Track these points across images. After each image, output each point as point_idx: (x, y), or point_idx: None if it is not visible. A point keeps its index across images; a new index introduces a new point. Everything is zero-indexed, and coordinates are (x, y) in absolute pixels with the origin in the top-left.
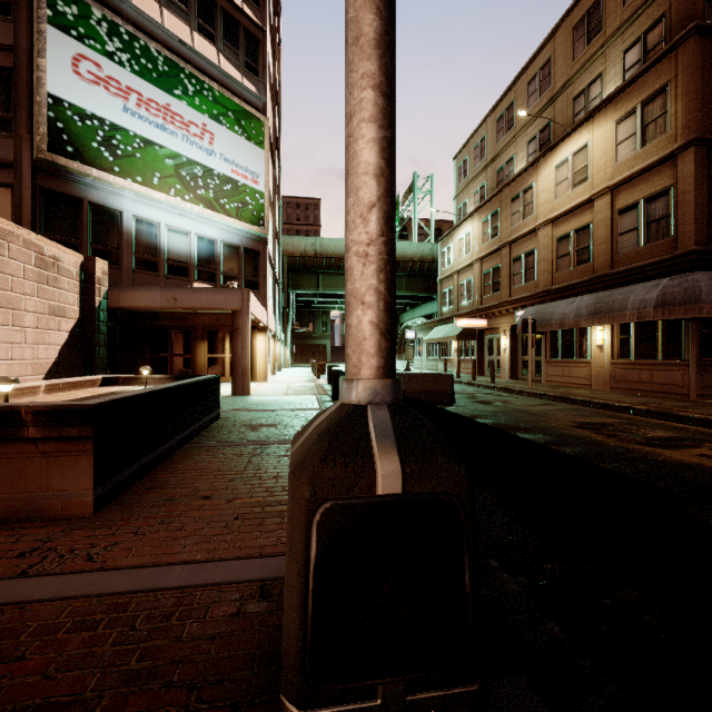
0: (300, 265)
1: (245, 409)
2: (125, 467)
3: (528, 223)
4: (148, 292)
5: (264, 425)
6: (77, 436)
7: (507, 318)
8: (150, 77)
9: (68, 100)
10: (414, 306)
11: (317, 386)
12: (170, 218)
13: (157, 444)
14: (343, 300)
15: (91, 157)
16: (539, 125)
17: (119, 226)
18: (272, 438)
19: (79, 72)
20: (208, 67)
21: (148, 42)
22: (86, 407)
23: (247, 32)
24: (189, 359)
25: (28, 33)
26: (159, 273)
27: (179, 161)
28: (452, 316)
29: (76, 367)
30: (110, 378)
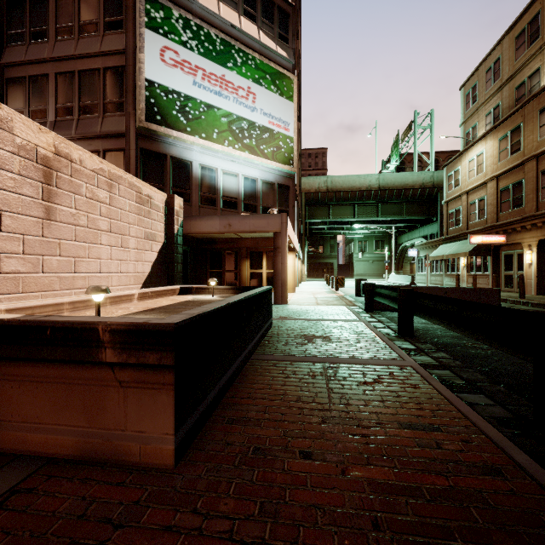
0: (315, 199)
1: (290, 318)
2: (205, 395)
3: None
4: (210, 220)
5: (317, 336)
6: (156, 364)
7: (534, 233)
8: (211, 56)
9: (157, 82)
10: (412, 228)
11: (340, 297)
12: (224, 164)
13: (232, 360)
14: (348, 227)
15: (172, 122)
16: None
17: (190, 173)
18: (335, 355)
19: (164, 60)
20: (251, 42)
21: (209, 30)
22: (165, 327)
23: (280, 9)
24: (236, 274)
25: (133, 38)
26: (217, 207)
27: (231, 119)
28: (460, 234)
29: (162, 279)
30: (185, 288)
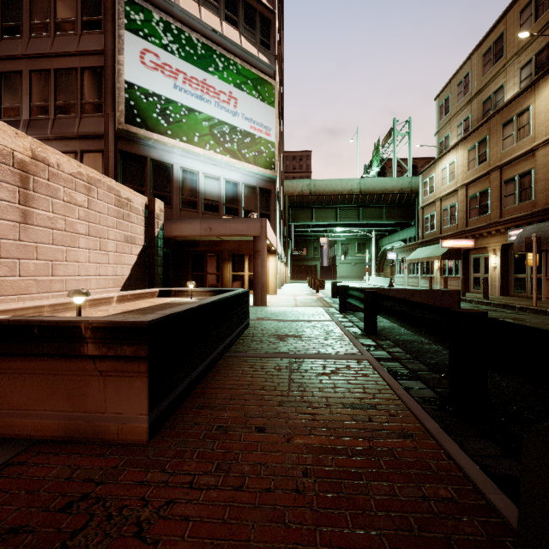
0: (298, 202)
1: (267, 319)
2: (177, 384)
3: (524, 144)
4: (191, 223)
5: (289, 335)
6: (132, 356)
7: (498, 238)
8: (192, 60)
9: (137, 84)
10: (392, 232)
11: (319, 299)
12: (206, 167)
13: (204, 356)
14: (331, 229)
15: (152, 125)
16: (534, 48)
17: (171, 175)
18: (302, 351)
19: (144, 63)
20: (233, 47)
21: (191, 34)
22: (140, 325)
23: (261, 16)
24: (219, 276)
25: (112, 39)
26: (198, 210)
27: (212, 123)
28: (434, 238)
29: (142, 282)
30: (165, 291)
